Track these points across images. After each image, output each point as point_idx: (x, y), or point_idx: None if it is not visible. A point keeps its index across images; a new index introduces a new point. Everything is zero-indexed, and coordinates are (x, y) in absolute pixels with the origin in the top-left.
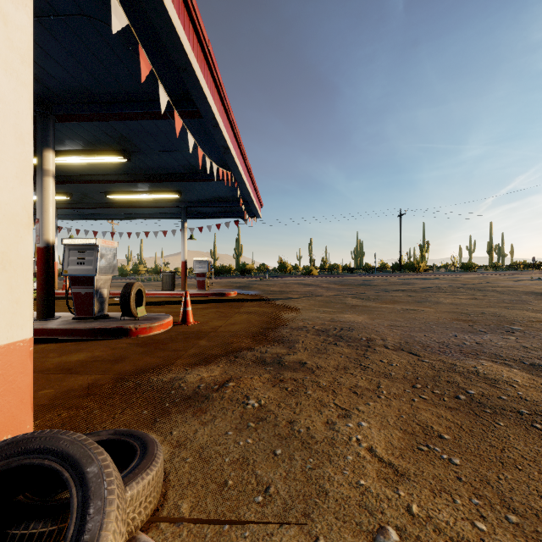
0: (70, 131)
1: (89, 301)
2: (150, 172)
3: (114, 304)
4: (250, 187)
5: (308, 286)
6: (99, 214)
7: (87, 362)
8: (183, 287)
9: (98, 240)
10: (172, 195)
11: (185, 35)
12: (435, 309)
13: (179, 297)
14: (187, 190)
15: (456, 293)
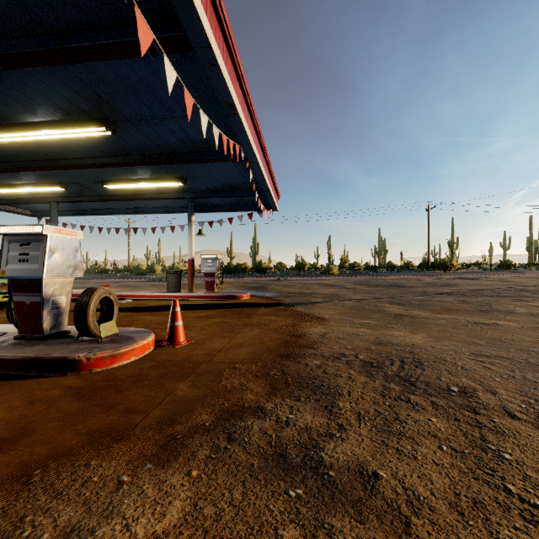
0: (31, 91)
1: (36, 314)
2: (145, 152)
3: None
4: (264, 170)
5: (331, 287)
6: (104, 209)
7: None
8: (190, 288)
9: (46, 227)
10: (175, 182)
11: None
12: (516, 323)
13: (185, 300)
14: (192, 177)
15: (522, 298)
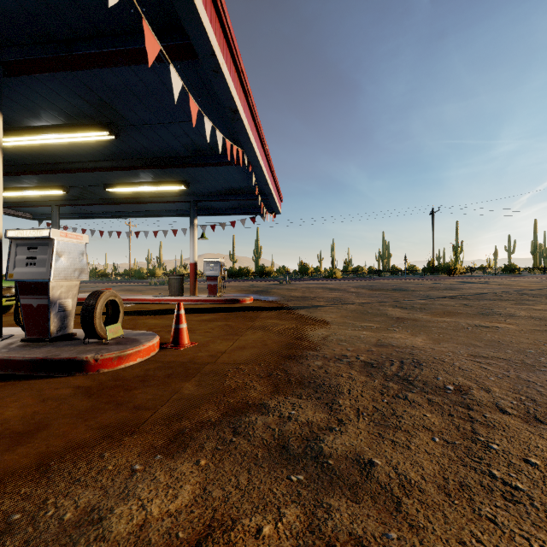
0: (36, 96)
1: (43, 317)
2: (148, 156)
3: None
4: (267, 174)
5: (334, 291)
6: (106, 212)
7: None
8: (192, 292)
9: (53, 231)
10: (178, 186)
11: None
12: (516, 326)
13: (187, 304)
14: (195, 181)
15: (524, 302)
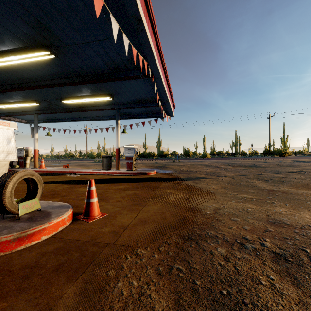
0: None
1: None
2: (83, 74)
3: (59, 181)
4: (165, 86)
5: (209, 167)
6: (67, 118)
7: None
8: (117, 167)
9: None
10: (106, 97)
11: None
12: None
13: (113, 175)
14: (117, 93)
15: None
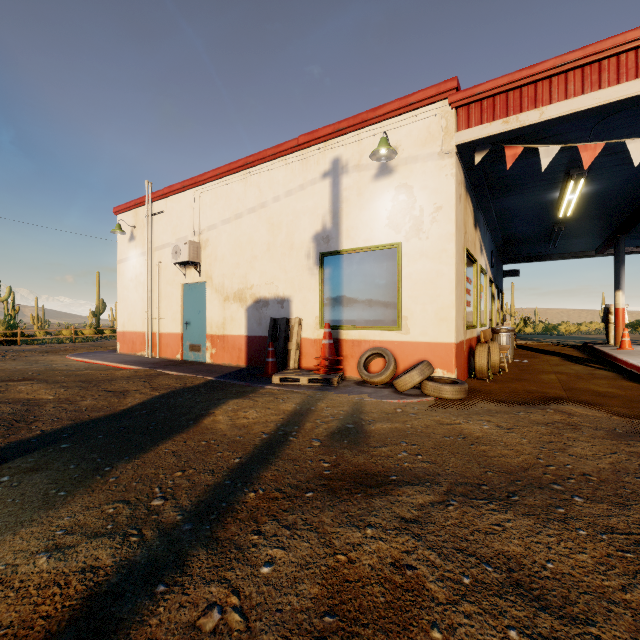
0: None
1: None
2: None
3: None
4: None
5: None
6: None
7: (593, 391)
8: None
9: None
10: None
11: (636, 80)
12: None
13: None
14: None
15: None
